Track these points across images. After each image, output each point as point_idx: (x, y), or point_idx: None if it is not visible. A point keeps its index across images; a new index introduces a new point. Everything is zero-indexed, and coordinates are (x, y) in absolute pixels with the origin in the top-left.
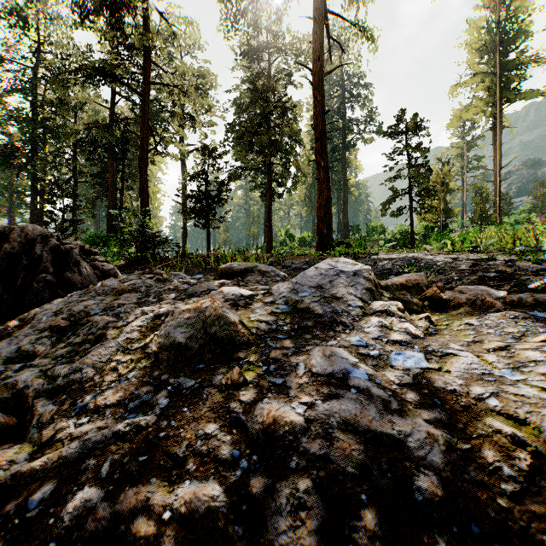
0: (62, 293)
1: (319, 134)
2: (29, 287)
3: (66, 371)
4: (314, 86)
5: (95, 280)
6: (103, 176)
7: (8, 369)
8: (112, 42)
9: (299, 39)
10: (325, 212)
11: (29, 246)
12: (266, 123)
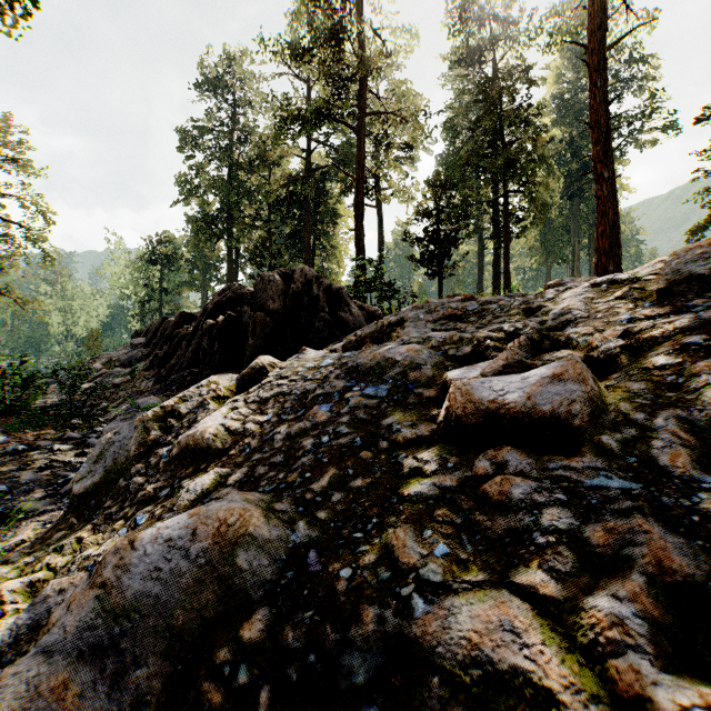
0: (338, 333)
1: (600, 134)
2: (309, 327)
3: (550, 317)
4: (591, 69)
5: (363, 321)
6: (299, 235)
7: (464, 330)
8: (329, 77)
9: (556, 13)
10: (611, 242)
11: (307, 286)
12: (501, 139)
